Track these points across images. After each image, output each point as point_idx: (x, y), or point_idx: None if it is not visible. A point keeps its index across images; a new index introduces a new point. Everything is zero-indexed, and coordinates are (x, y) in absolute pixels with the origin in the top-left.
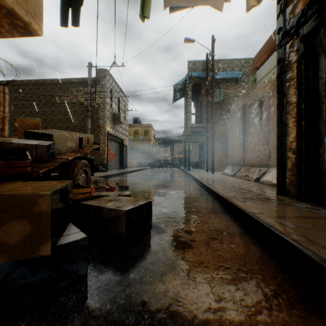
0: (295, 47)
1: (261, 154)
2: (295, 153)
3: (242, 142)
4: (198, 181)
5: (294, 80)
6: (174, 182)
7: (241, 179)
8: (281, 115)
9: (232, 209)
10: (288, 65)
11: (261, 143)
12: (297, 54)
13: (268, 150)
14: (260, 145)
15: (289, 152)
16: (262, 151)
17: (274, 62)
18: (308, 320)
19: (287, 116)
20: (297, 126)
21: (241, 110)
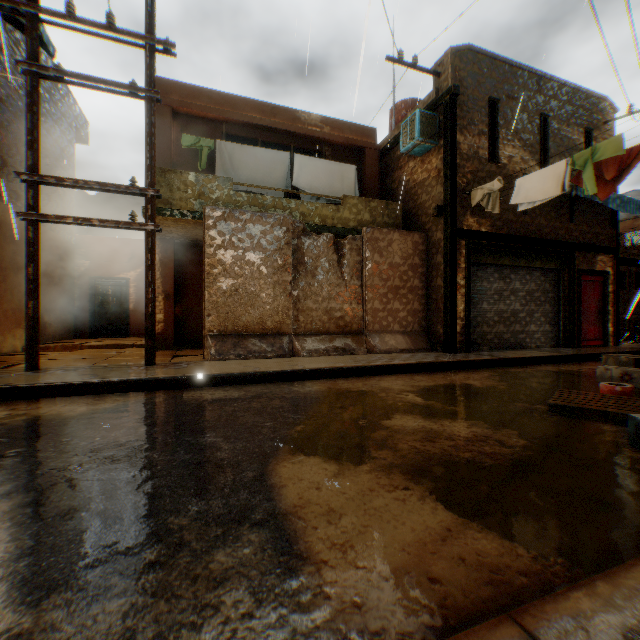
0: (463, 246)
1: (348, 315)
2: (466, 321)
3: (291, 289)
4: (380, 368)
5: (463, 269)
6: (371, 387)
7: (329, 355)
8: (455, 290)
9: (518, 362)
10: (458, 254)
11: (347, 301)
12: (468, 254)
13: (362, 311)
14: (344, 303)
15: (459, 320)
16: (350, 312)
17: (277, 166)
18: (582, 363)
19: (457, 292)
20: (467, 302)
21: (291, 229)
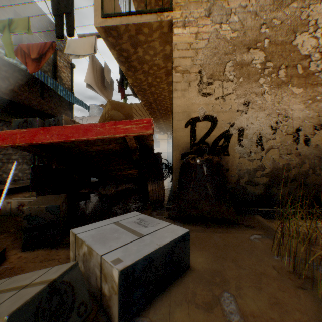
0: None
1: None
2: None
3: None
4: None
5: None
6: None
7: None
8: None
9: None
10: None
11: None
12: None
13: None
14: None
15: None
16: None
17: None
18: None
19: None
20: None
21: None
